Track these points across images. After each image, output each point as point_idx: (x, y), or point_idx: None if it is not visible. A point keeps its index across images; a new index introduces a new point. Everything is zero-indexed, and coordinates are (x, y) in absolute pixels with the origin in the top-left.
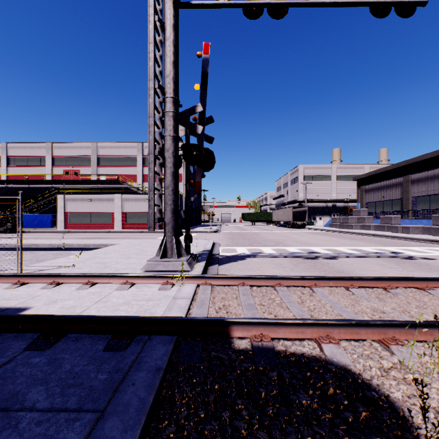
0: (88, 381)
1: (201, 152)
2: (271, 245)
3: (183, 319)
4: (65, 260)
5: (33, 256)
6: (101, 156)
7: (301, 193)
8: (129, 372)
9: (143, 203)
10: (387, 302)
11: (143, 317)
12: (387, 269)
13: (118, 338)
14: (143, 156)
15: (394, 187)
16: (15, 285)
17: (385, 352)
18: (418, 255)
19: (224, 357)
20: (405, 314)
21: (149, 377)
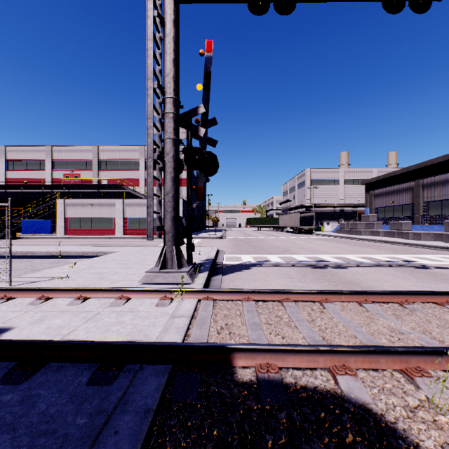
0: (64, 427)
1: (203, 156)
2: (278, 252)
3: (179, 346)
4: (60, 271)
5: (28, 265)
6: (102, 160)
7: (308, 197)
8: (113, 414)
9: (145, 208)
10: (405, 320)
11: (134, 343)
12: (401, 279)
13: (104, 368)
14: (145, 159)
15: (405, 192)
16: (1, 299)
17: (410, 386)
18: (431, 264)
19: (225, 392)
20: (426, 335)
21: (136, 422)
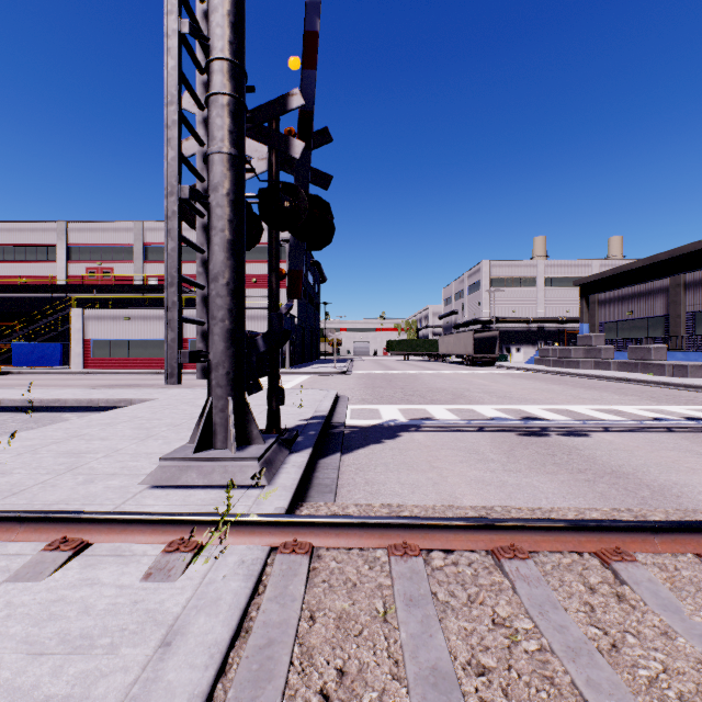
0: None
1: (300, 202)
2: (445, 400)
3: None
4: None
5: None
6: (149, 245)
7: (486, 307)
8: None
9: None
10: None
11: None
12: None
13: None
14: None
15: (653, 296)
16: None
17: None
18: None
19: None
20: None
21: None
